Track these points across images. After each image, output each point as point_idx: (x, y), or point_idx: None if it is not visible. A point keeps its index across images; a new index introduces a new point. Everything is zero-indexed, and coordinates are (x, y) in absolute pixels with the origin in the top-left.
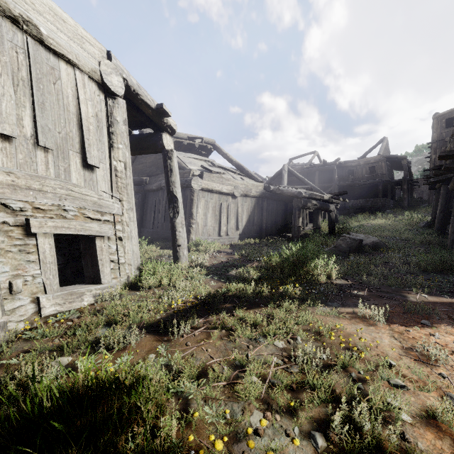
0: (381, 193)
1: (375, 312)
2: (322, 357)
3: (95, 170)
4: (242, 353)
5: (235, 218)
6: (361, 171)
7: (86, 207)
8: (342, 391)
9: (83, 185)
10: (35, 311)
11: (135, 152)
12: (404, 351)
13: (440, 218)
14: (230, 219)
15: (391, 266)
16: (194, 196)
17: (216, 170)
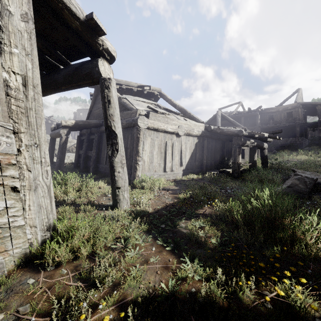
0: (298, 133)
1: None
2: None
3: None
4: None
5: (179, 155)
6: (280, 116)
7: None
8: None
9: None
10: None
11: (73, 85)
12: None
13: None
14: (175, 156)
15: None
16: (140, 135)
17: (161, 111)
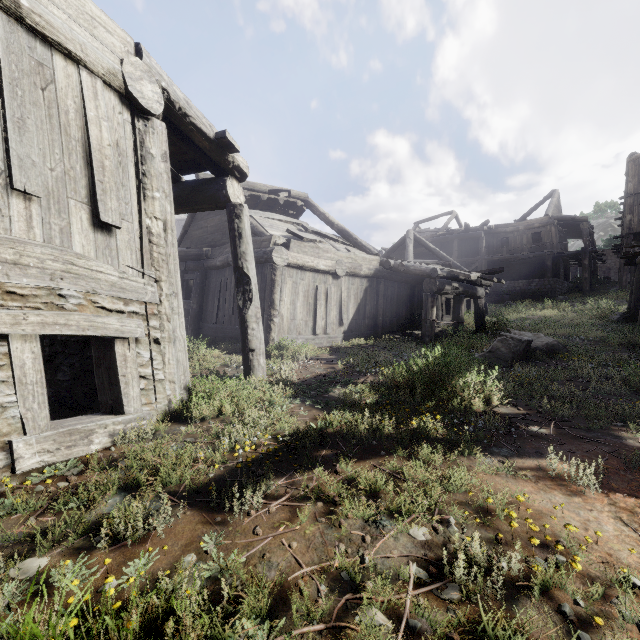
0: (550, 271)
1: (580, 471)
2: (501, 567)
3: (114, 232)
4: (354, 553)
5: (337, 307)
6: (520, 239)
7: (99, 291)
8: None
9: (93, 256)
10: (6, 464)
11: (186, 209)
12: None
13: None
14: (331, 309)
15: (581, 383)
16: (276, 276)
17: (309, 237)
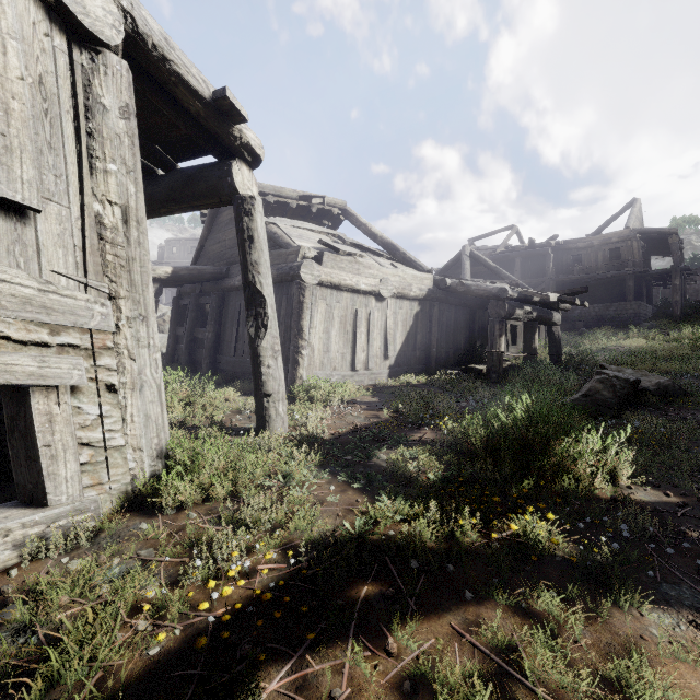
0: (632, 293)
1: None
2: None
3: (32, 218)
4: None
5: (381, 336)
6: (595, 256)
7: None
8: None
9: None
10: None
11: (182, 206)
12: None
13: None
14: (373, 339)
15: None
16: (304, 297)
17: (346, 249)
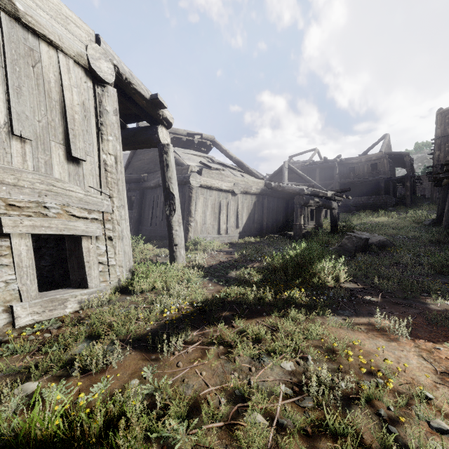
0: (383, 190)
1: (396, 325)
2: (341, 386)
3: (81, 164)
4: (243, 378)
5: (235, 215)
6: (362, 168)
7: (71, 204)
8: (374, 441)
9: (67, 180)
10: (8, 321)
11: (130, 147)
12: (439, 377)
13: (448, 216)
14: (230, 217)
15: (402, 267)
16: (192, 193)
17: (215, 166)
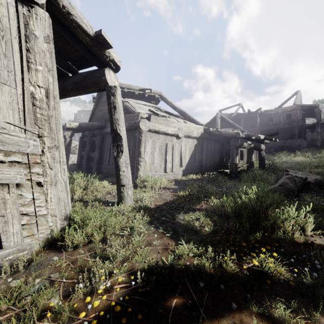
0: (297, 135)
1: None
2: None
3: None
4: None
5: (179, 156)
6: (279, 118)
7: None
8: None
9: None
10: None
11: (81, 91)
12: None
13: None
14: (175, 157)
15: None
16: (141, 137)
17: (162, 114)
